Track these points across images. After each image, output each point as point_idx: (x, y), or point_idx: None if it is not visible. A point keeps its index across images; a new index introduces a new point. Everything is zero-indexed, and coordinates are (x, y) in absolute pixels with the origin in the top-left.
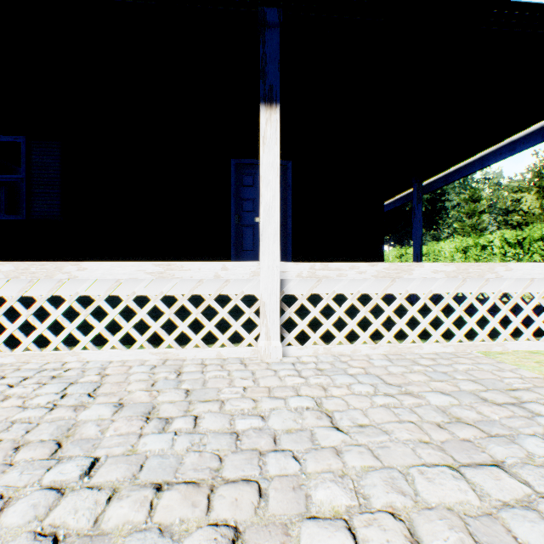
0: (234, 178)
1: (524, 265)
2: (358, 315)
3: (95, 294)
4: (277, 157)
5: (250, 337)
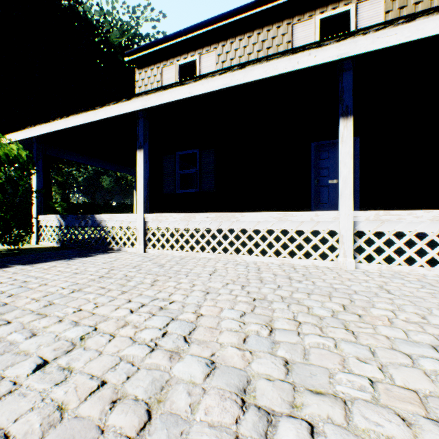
0: (313, 155)
1: None
2: (415, 246)
3: (248, 228)
4: (351, 148)
5: (332, 255)
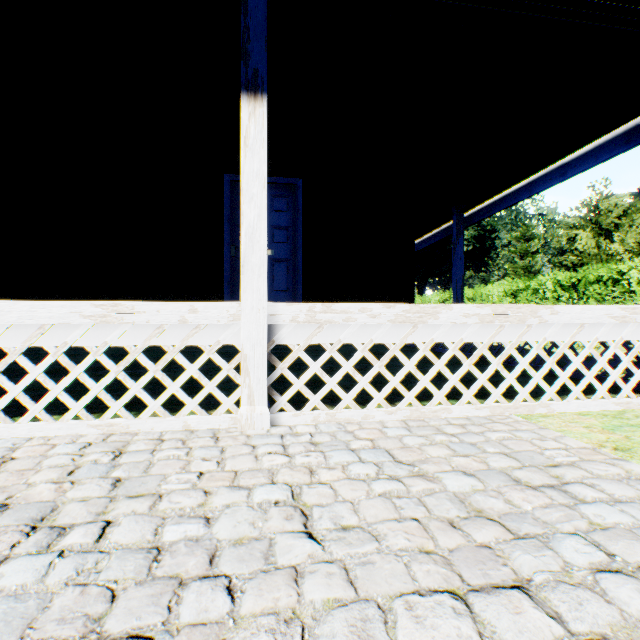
0: (228, 198)
1: (572, 308)
2: (371, 371)
3: (9, 345)
4: (264, 164)
5: (229, 402)
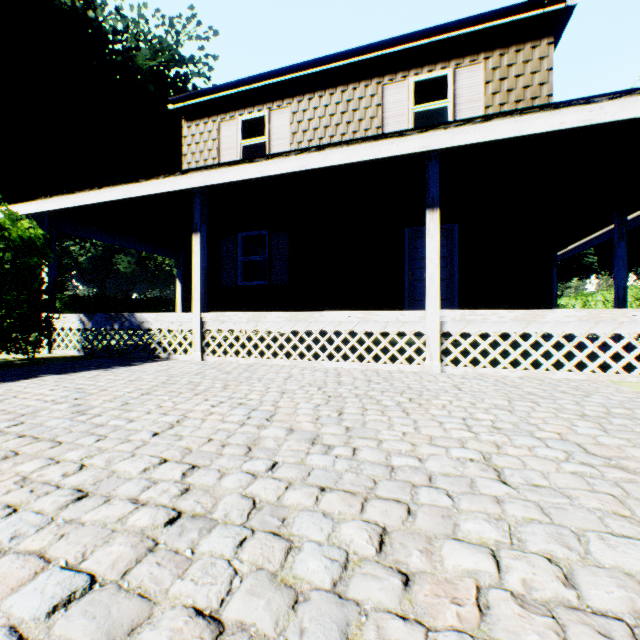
0: (407, 243)
1: None
2: (499, 348)
3: (328, 330)
4: (437, 243)
5: (419, 359)
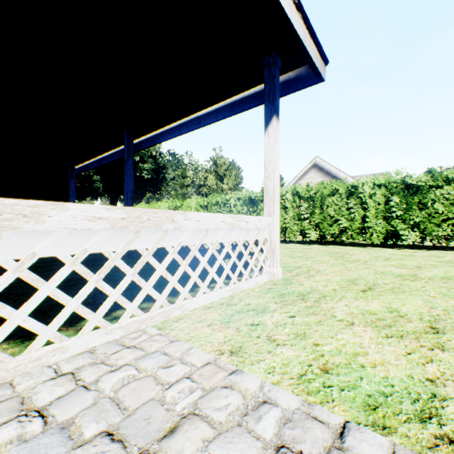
0: None
1: (201, 215)
2: None
3: None
4: None
5: None
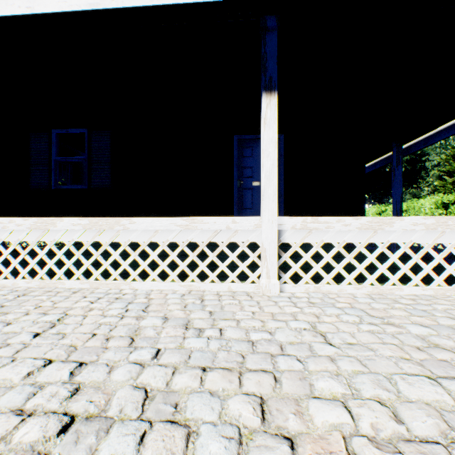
0: (236, 150)
1: None
2: (343, 261)
3: (141, 241)
4: (275, 133)
5: (253, 276)
